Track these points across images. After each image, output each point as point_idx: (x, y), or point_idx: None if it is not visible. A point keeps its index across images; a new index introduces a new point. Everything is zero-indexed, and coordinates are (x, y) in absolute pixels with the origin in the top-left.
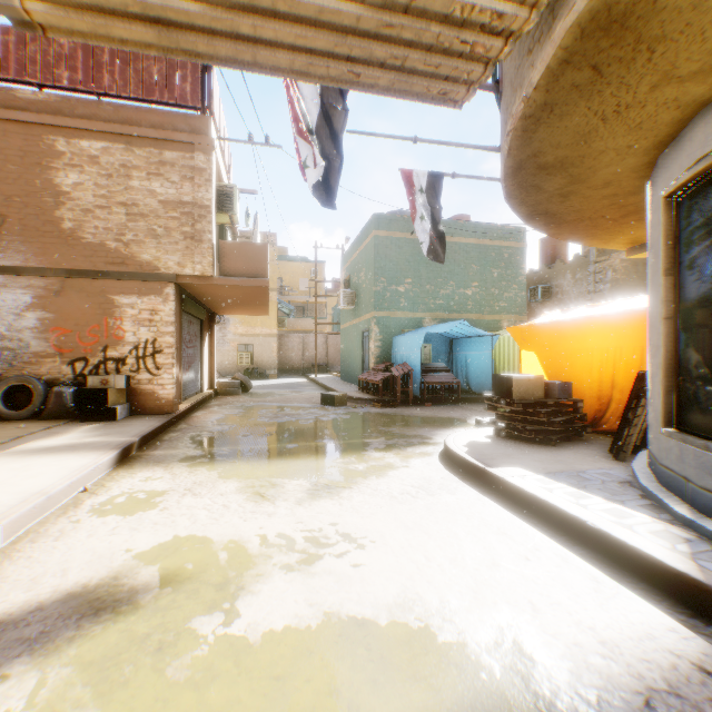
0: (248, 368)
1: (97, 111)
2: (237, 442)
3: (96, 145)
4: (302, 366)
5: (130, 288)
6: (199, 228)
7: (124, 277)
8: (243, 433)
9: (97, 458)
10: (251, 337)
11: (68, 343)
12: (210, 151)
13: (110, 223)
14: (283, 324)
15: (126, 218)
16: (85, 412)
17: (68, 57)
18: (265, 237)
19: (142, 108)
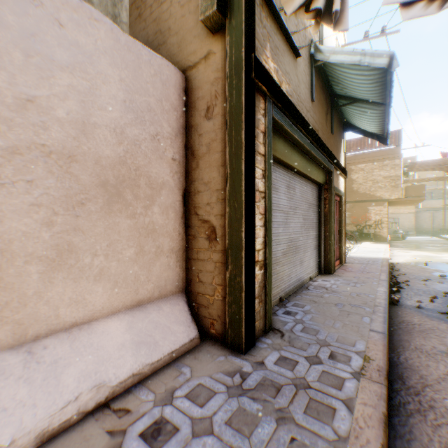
0: (395, 230)
1: (362, 155)
2: (418, 249)
3: (362, 165)
4: (430, 230)
5: (372, 204)
6: (396, 183)
7: (370, 201)
8: (418, 248)
9: (386, 246)
10: (396, 214)
11: (354, 220)
12: (400, 158)
13: (366, 186)
14: (416, 206)
15: (371, 184)
16: (363, 239)
17: (354, 143)
18: (405, 161)
19: (376, 150)
